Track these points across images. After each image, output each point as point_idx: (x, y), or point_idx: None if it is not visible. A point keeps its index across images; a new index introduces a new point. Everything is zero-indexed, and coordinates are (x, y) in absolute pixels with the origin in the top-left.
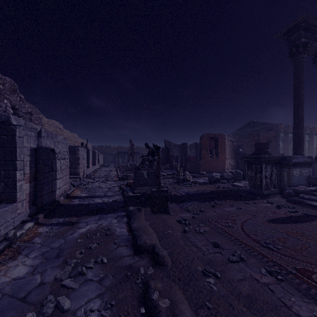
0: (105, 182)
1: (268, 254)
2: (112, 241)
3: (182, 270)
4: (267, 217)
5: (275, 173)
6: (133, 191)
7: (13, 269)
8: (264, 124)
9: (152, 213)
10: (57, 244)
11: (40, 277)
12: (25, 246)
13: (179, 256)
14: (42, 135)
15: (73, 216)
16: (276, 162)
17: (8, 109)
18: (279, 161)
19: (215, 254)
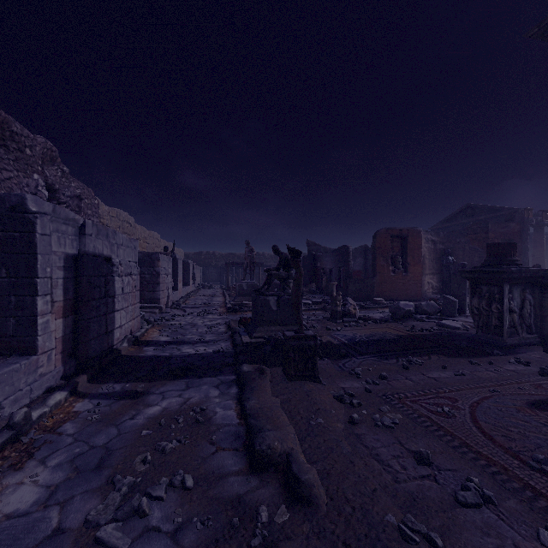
0: (202, 315)
1: (547, 490)
2: (206, 437)
3: (351, 521)
4: (524, 396)
5: (531, 303)
6: (252, 334)
7: (10, 492)
8: (494, 210)
9: (286, 379)
10: (102, 438)
11: (59, 515)
12: (43, 441)
13: (343, 481)
14: (88, 233)
15: (140, 379)
16: (532, 282)
17: (40, 189)
18: (538, 279)
19: (422, 482)
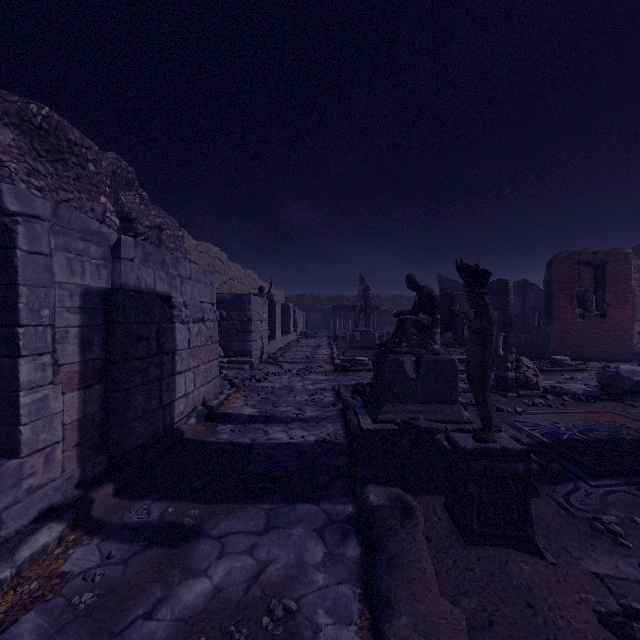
0: (303, 374)
1: None
2: None
3: None
4: None
5: None
6: (375, 415)
7: None
8: None
9: (460, 535)
10: None
11: None
12: None
13: None
14: (126, 256)
15: (195, 496)
16: None
17: (108, 216)
18: None
19: None
